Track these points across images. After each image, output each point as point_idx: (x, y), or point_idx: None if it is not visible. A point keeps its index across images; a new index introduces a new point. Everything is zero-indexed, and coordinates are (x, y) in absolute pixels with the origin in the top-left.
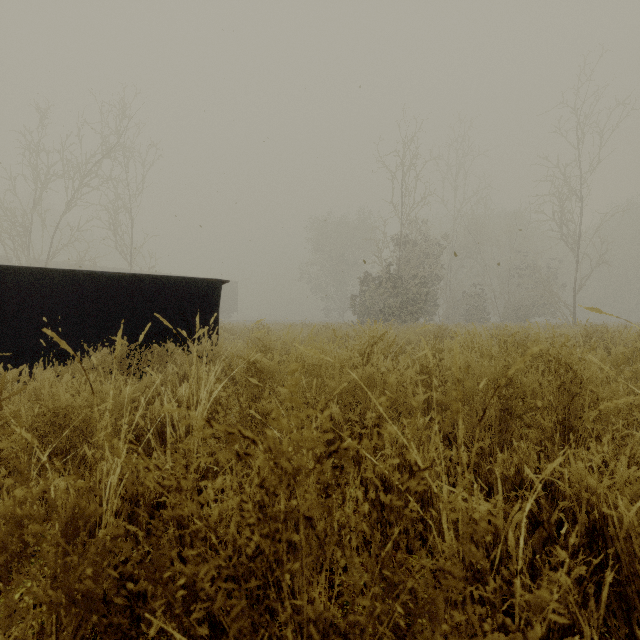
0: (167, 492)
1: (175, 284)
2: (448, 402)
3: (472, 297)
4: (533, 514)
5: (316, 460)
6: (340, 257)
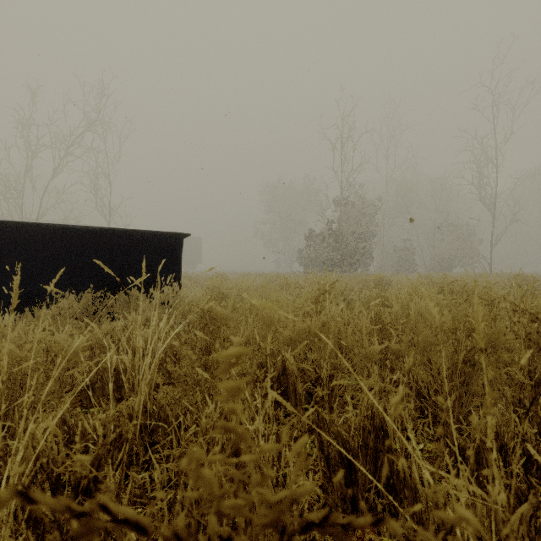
0: (97, 466)
1: (141, 237)
2: (405, 352)
3: (402, 251)
4: (522, 491)
5: (278, 530)
6: (289, 217)
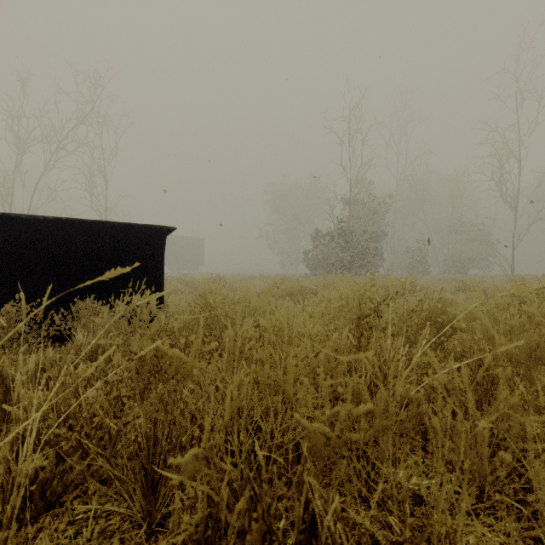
0: None
1: (110, 230)
2: None
3: (414, 252)
4: None
5: None
6: (294, 217)
